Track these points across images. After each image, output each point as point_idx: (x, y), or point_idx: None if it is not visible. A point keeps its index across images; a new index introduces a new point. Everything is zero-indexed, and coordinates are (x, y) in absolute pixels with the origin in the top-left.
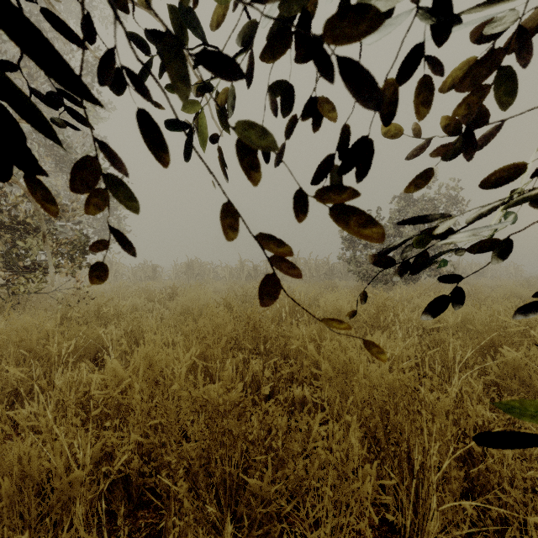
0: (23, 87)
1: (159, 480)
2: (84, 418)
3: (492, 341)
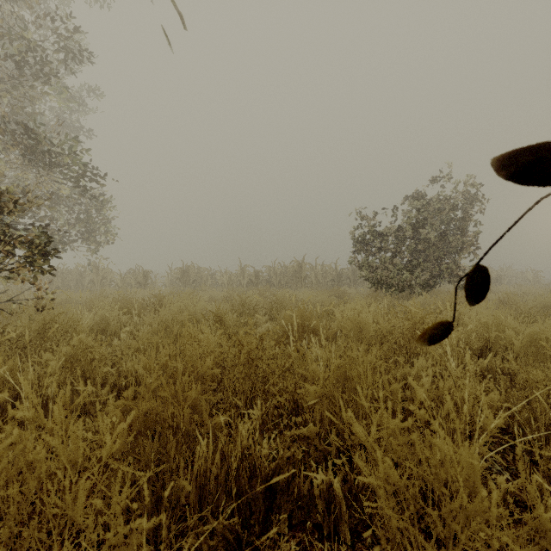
0: None
1: None
2: None
3: None
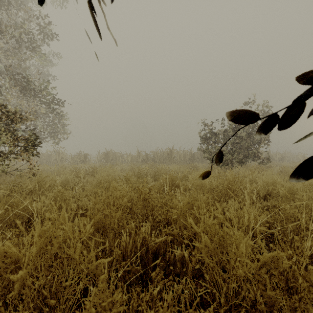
0: (1, 42)
1: None
2: None
3: None
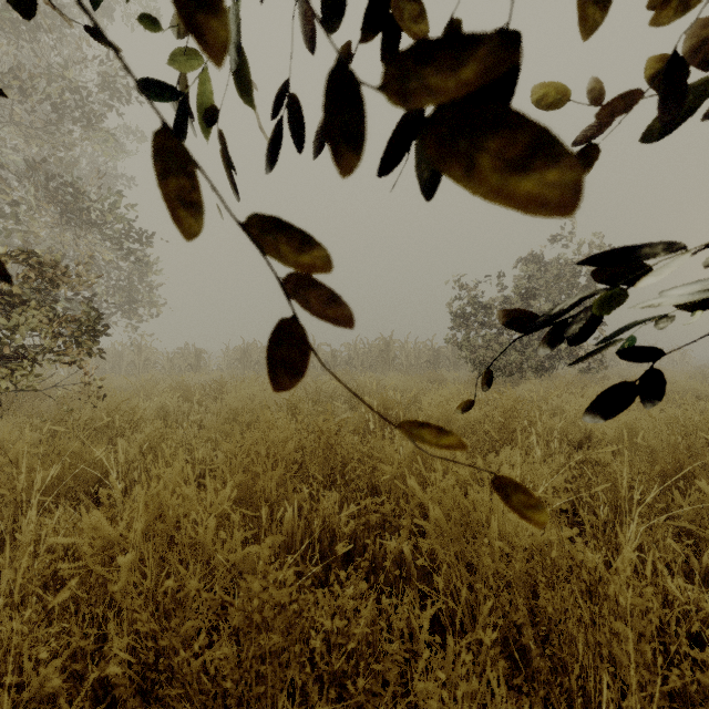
0: (17, 108)
1: (168, 704)
2: (48, 603)
3: (678, 466)
